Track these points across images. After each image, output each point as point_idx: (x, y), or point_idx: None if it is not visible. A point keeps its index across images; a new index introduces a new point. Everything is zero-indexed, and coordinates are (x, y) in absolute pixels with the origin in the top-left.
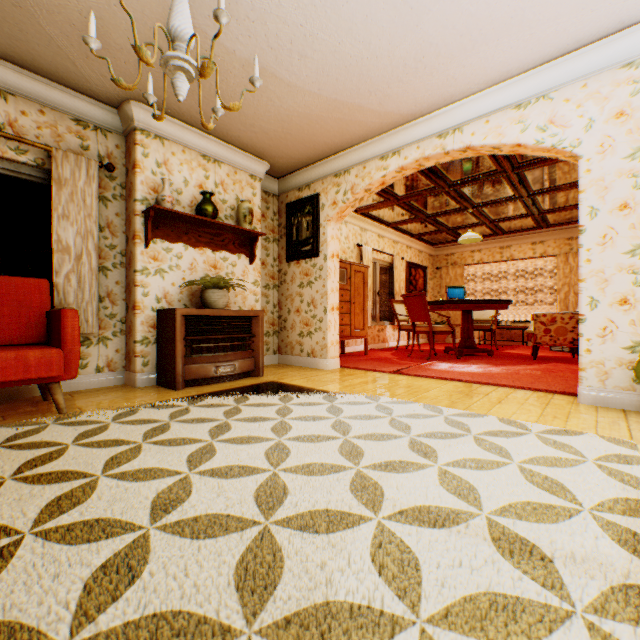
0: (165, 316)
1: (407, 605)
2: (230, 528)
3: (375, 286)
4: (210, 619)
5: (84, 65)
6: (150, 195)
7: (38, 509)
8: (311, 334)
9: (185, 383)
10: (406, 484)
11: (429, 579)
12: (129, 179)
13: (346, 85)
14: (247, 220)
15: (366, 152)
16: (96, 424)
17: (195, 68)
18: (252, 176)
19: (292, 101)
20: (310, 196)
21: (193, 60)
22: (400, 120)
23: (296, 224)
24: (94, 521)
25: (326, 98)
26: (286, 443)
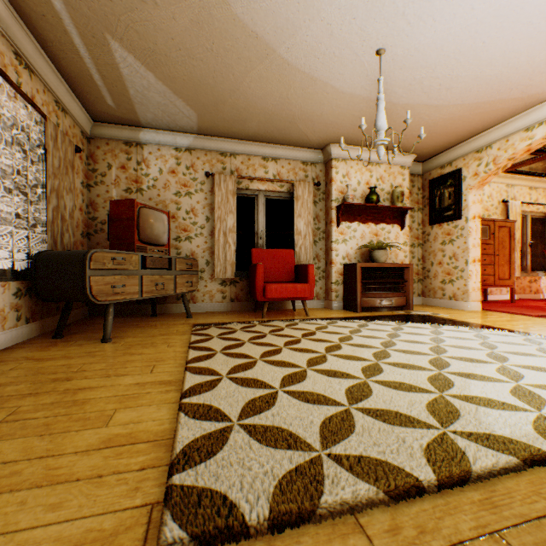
0: (348, 268)
1: (512, 381)
2: (420, 355)
3: (524, 238)
4: (422, 368)
5: (311, 136)
6: (339, 196)
7: (335, 339)
8: (452, 281)
9: (360, 309)
10: (526, 360)
11: (527, 380)
12: (327, 188)
13: (486, 92)
14: (399, 200)
15: (508, 128)
16: (328, 321)
17: (388, 141)
18: (401, 167)
19: (438, 114)
20: (451, 172)
21: (387, 138)
22: (545, 96)
23: (438, 195)
24: (360, 345)
25: (467, 104)
26: (440, 338)
